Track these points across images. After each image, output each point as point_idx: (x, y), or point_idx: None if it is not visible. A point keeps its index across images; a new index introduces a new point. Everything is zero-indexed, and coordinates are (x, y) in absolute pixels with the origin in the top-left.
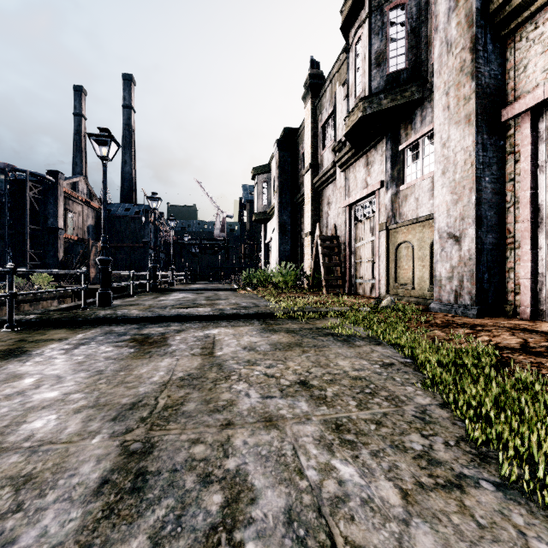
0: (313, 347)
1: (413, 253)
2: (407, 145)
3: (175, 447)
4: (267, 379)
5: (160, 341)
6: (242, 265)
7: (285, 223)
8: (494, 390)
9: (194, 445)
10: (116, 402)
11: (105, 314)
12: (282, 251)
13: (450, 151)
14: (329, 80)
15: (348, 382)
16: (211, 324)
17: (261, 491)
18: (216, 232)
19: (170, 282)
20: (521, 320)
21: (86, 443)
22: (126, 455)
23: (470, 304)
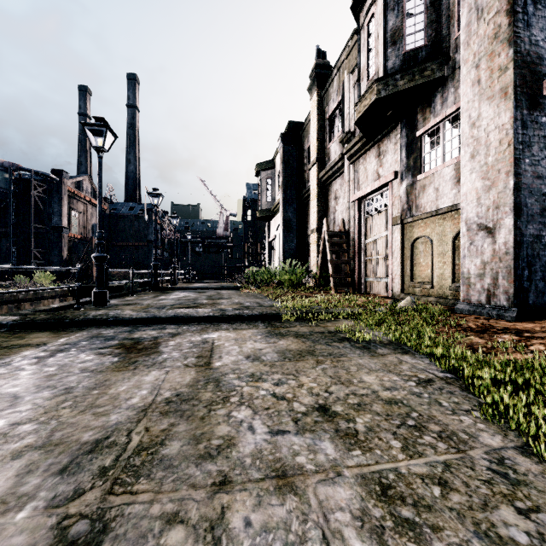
0: (329, 356)
1: (432, 248)
2: (425, 131)
3: (138, 531)
4: (276, 403)
5: (151, 347)
6: (246, 263)
7: (290, 219)
8: None
9: (169, 528)
10: (75, 438)
11: (95, 315)
12: (286, 248)
13: (481, 131)
14: (336, 69)
15: (381, 408)
16: (211, 326)
17: None
18: (219, 230)
19: (173, 281)
20: None
21: (6, 521)
22: None
23: (507, 305)
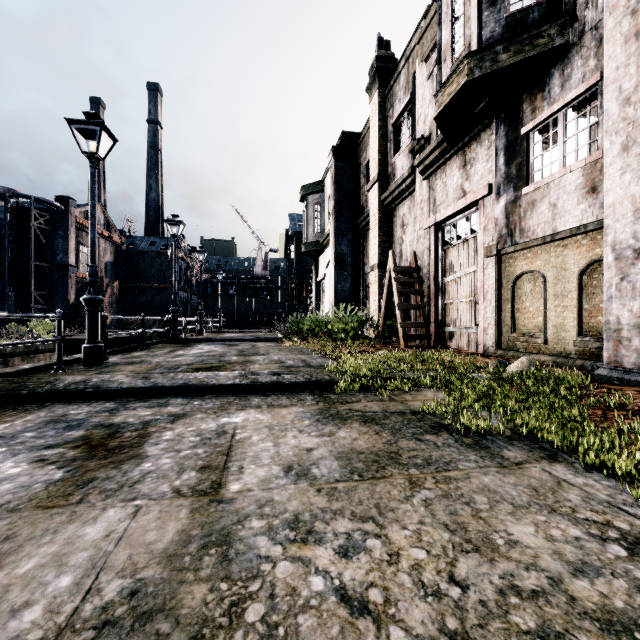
0: (427, 466)
1: (546, 287)
2: (535, 126)
3: None
4: (350, 629)
5: (130, 444)
6: (289, 309)
7: (343, 254)
8: None
9: None
10: None
11: (68, 383)
12: (339, 290)
13: None
14: (404, 59)
15: None
16: (236, 400)
17: None
18: (257, 269)
19: (198, 331)
20: None
21: None
22: None
23: None
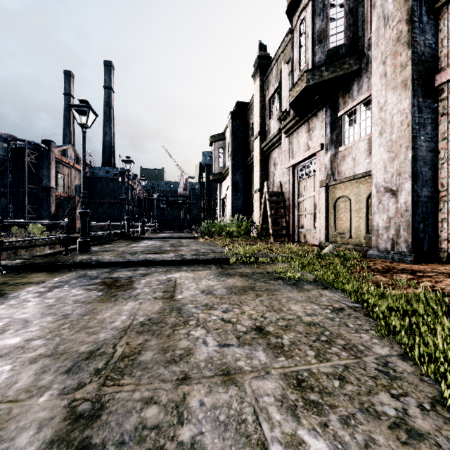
0: (266, 291)
1: (351, 206)
2: (345, 112)
3: (125, 409)
4: (224, 325)
5: (127, 284)
6: (202, 217)
7: (237, 181)
8: None
9: (147, 407)
10: (75, 349)
11: (81, 259)
12: (235, 205)
13: (387, 114)
14: (275, 60)
15: (302, 328)
16: (174, 268)
17: None
18: (180, 190)
19: (142, 232)
20: None
21: (32, 403)
22: (71, 419)
23: (406, 251)
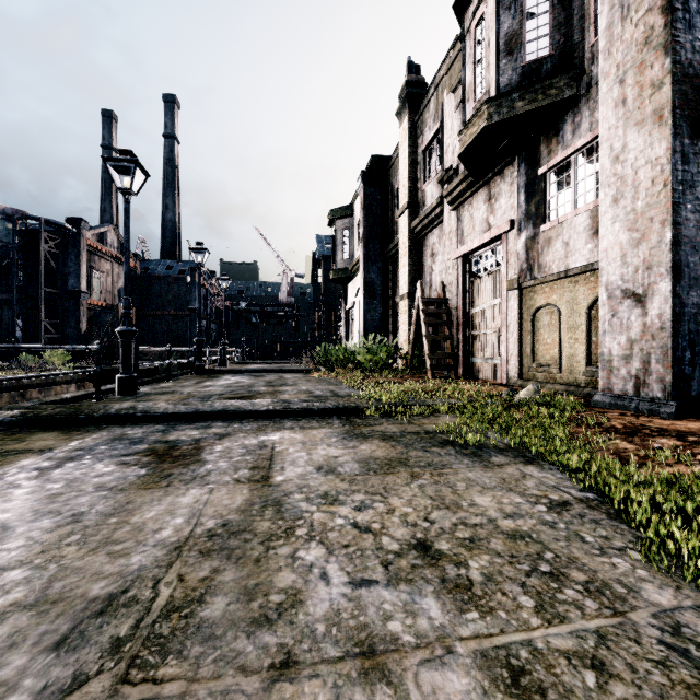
0: (427, 466)
1: (560, 320)
2: (550, 167)
3: None
4: (358, 537)
5: (190, 454)
6: (316, 338)
7: (373, 282)
8: None
9: None
10: (81, 592)
11: (119, 409)
12: (368, 320)
13: (627, 168)
14: (433, 87)
15: (502, 545)
16: (271, 424)
17: None
18: (282, 296)
19: (222, 362)
20: None
21: None
22: None
23: (662, 397)
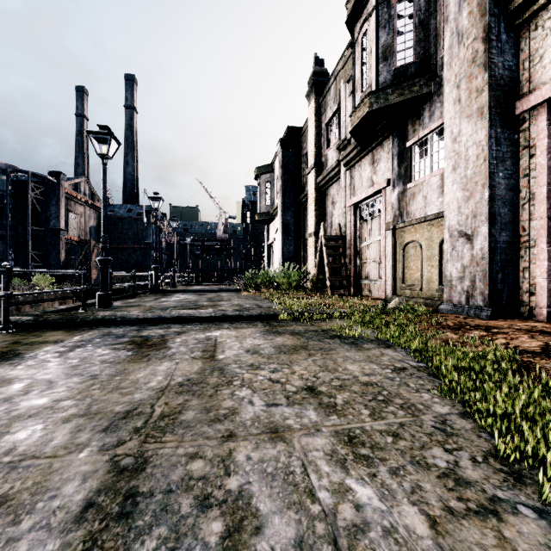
0: (320, 350)
1: (421, 252)
2: (414, 142)
3: (170, 463)
4: (272, 385)
5: (159, 343)
6: (245, 266)
7: (288, 223)
8: (522, 398)
9: (192, 461)
10: (109, 409)
11: (104, 315)
12: (285, 251)
13: (462, 146)
14: (333, 77)
15: (358, 388)
16: (213, 325)
17: (267, 517)
18: (218, 233)
19: (172, 284)
20: (537, 322)
21: (73, 458)
22: (115, 472)
23: (483, 305)
